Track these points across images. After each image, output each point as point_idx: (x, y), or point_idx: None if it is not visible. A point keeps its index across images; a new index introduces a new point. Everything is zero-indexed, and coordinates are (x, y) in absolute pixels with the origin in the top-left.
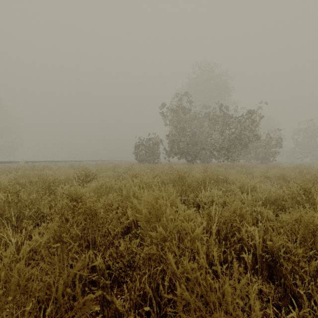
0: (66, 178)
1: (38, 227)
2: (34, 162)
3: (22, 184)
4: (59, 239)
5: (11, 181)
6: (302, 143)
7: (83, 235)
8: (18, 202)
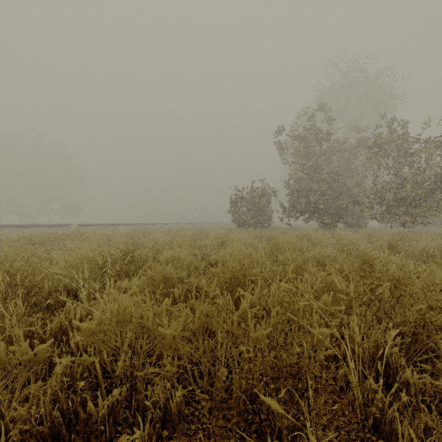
0: (74, 267)
1: None
2: (92, 226)
3: None
4: None
5: None
6: None
7: None
8: None
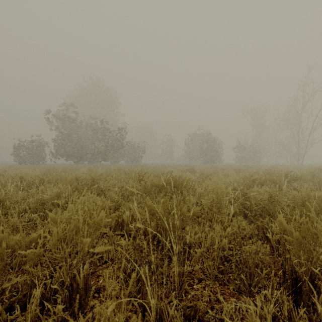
0: None
1: None
2: None
3: None
4: None
5: None
6: (165, 150)
7: None
8: None
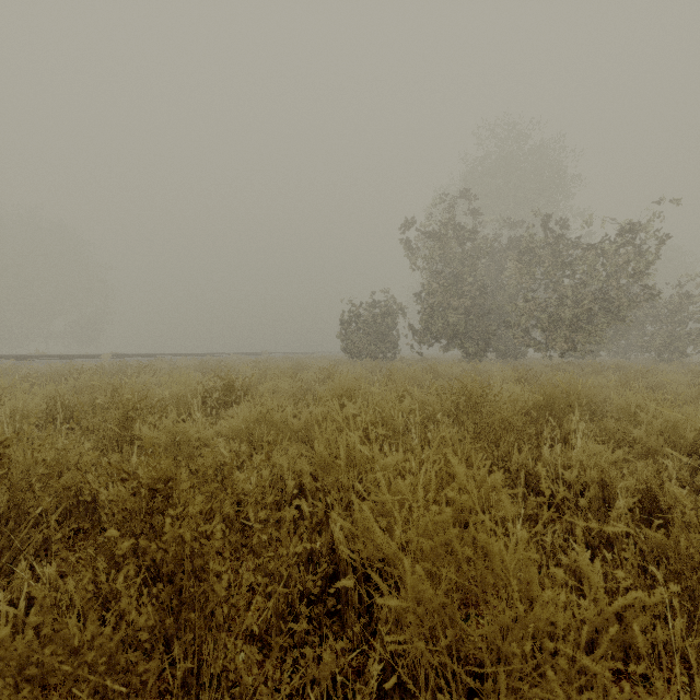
0: (177, 395)
1: (76, 542)
2: (131, 357)
3: (76, 408)
4: (40, 697)
5: (51, 400)
6: None
7: (138, 684)
8: (1, 479)
